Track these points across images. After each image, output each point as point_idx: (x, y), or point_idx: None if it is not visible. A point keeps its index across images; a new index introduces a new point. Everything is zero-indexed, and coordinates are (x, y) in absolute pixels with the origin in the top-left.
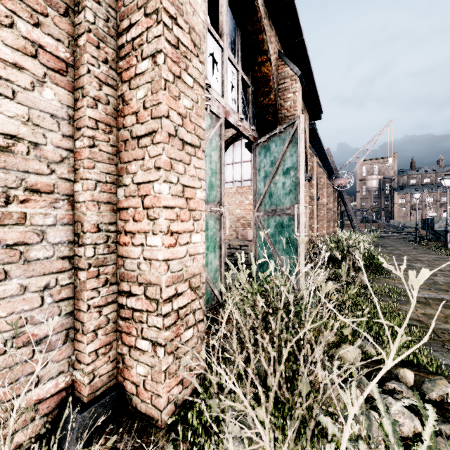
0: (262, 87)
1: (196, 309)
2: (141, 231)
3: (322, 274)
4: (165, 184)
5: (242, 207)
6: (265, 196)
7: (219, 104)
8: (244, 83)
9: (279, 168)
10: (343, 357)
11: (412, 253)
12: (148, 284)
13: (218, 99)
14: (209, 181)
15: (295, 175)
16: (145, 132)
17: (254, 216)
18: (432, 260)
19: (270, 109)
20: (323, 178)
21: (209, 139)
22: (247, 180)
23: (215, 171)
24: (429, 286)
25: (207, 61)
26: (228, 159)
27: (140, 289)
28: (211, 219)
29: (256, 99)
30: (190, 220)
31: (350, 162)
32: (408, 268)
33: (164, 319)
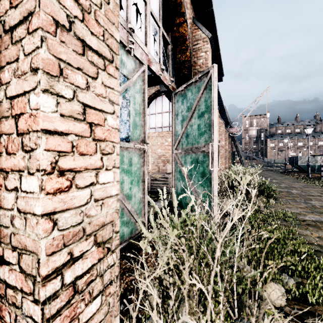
0: (180, 45)
1: (106, 268)
2: (15, 169)
3: (249, 213)
4: (47, 96)
5: (162, 147)
6: (182, 137)
7: (143, 51)
8: (164, 40)
9: (195, 112)
10: (269, 298)
11: (286, 182)
12: (22, 250)
13: (141, 46)
14: (133, 121)
15: (209, 117)
16: (19, 18)
17: (173, 153)
18: (302, 187)
19: (186, 64)
20: (222, 126)
21: (132, 81)
22: (166, 126)
23: (139, 112)
24: (311, 209)
25: (130, 8)
26: (152, 110)
27: (14, 256)
28: (135, 155)
29: (175, 56)
30: (97, 153)
31: (240, 115)
32: (289, 194)
33: (44, 307)
